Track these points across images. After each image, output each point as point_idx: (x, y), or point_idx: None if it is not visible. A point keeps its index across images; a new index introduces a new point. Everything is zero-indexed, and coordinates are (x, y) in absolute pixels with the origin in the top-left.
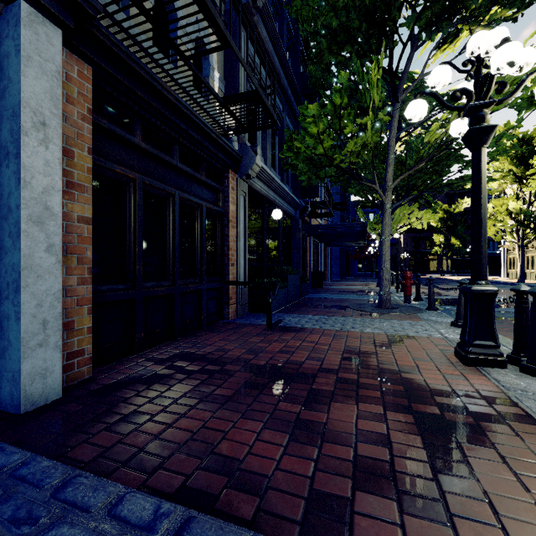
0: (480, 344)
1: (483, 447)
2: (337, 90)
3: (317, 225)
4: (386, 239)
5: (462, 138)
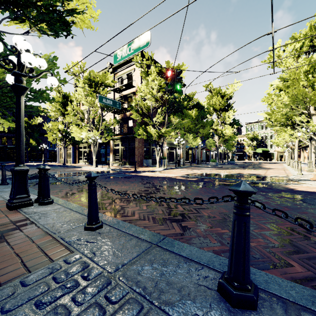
0: (19, 197)
1: (1, 244)
2: None
3: None
4: None
5: (11, 86)
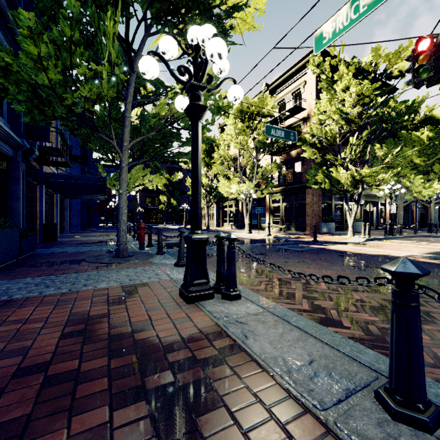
0: (198, 283)
1: (214, 406)
2: (67, 18)
3: (49, 173)
4: (123, 194)
5: (185, 110)
